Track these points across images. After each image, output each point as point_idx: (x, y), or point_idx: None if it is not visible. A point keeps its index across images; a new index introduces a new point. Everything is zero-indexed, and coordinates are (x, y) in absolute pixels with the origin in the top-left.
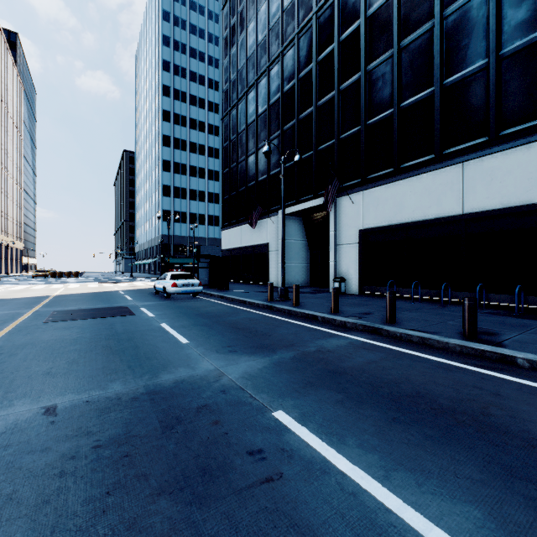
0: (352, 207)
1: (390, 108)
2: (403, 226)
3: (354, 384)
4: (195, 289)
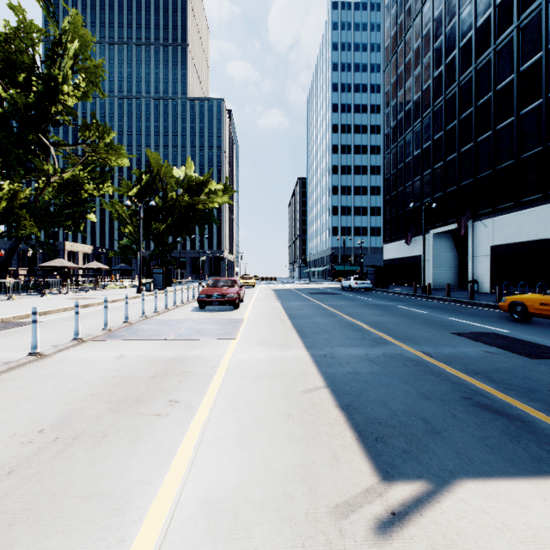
0: (485, 229)
1: (512, 159)
2: (520, 244)
3: (425, 306)
4: (368, 286)
